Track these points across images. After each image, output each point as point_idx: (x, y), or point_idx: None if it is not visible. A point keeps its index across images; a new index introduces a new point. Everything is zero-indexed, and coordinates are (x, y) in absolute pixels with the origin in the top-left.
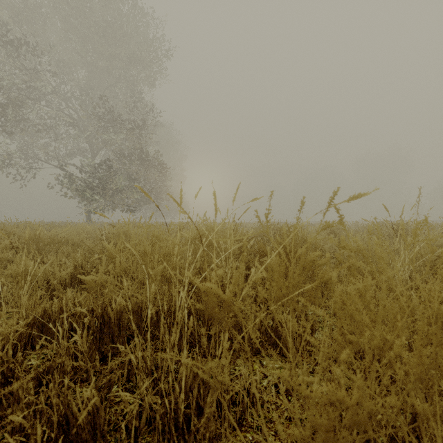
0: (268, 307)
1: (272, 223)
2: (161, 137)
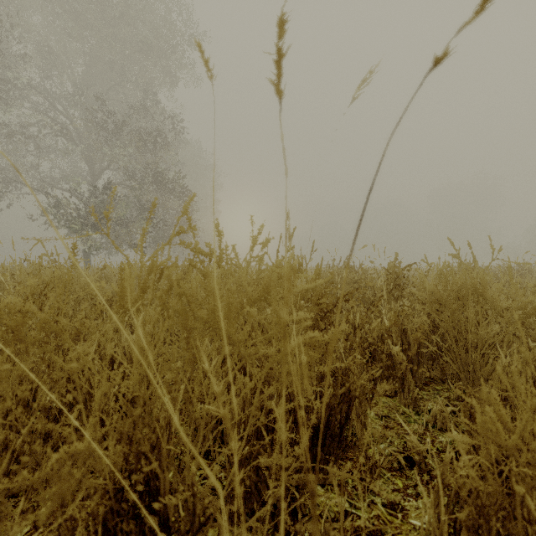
0: None
1: (333, 268)
2: (188, 159)
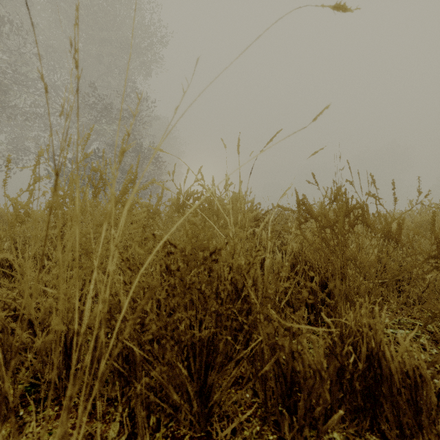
0: (341, 320)
1: None
2: (157, 132)
